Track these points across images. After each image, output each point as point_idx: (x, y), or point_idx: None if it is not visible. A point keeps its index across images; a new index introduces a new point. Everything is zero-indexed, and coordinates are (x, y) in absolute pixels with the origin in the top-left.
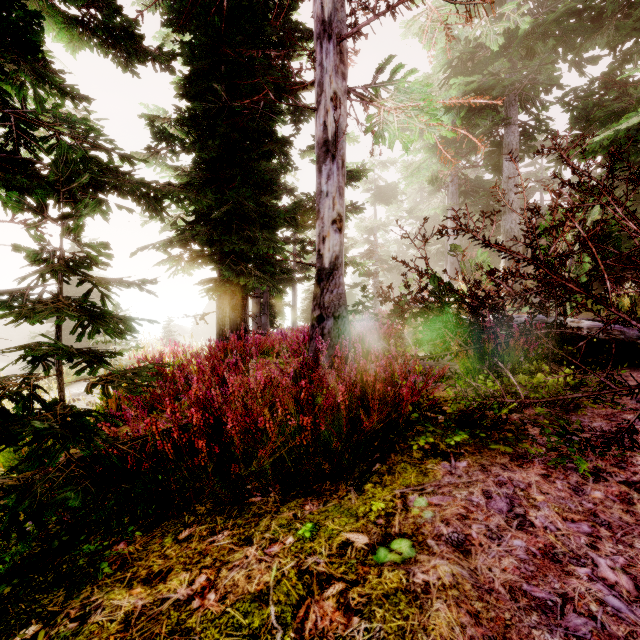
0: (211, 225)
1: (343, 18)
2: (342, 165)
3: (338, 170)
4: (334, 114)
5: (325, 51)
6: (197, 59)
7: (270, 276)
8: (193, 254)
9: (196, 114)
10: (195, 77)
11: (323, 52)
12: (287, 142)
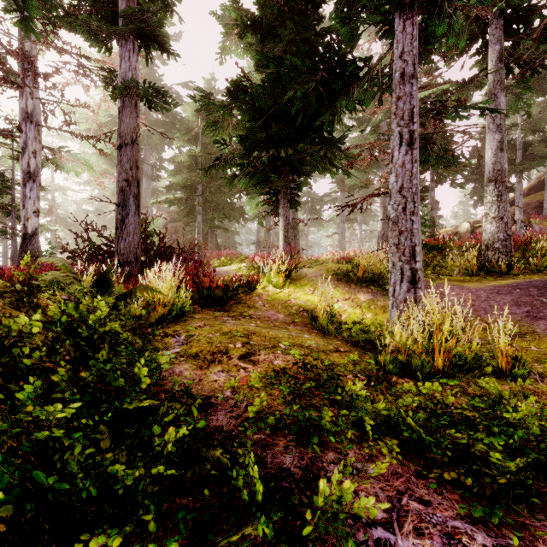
0: None
1: (40, 113)
2: (39, 185)
3: (37, 188)
4: (35, 160)
5: (29, 128)
6: None
7: None
8: None
9: None
10: None
11: (27, 128)
12: None
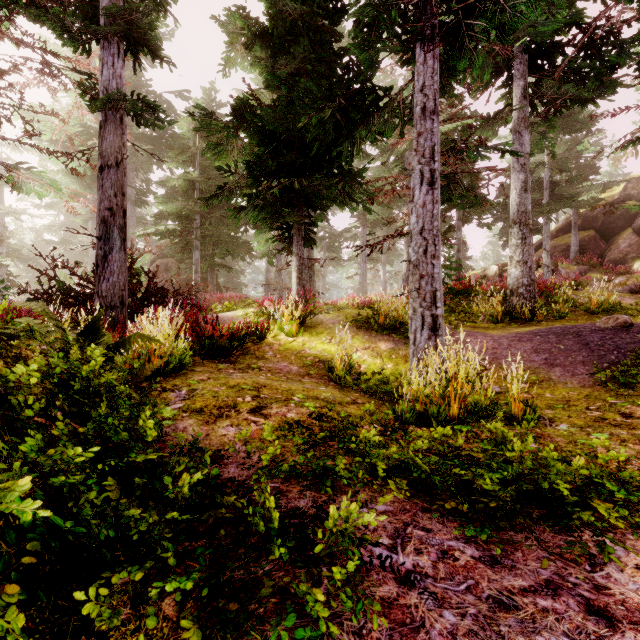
0: None
1: None
2: None
3: None
4: None
5: None
6: None
7: None
8: None
9: None
10: None
11: None
12: None
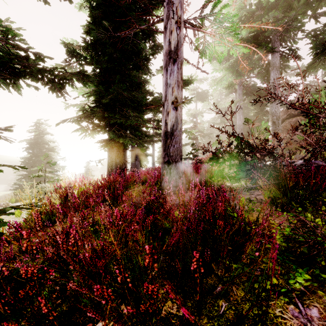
0: (103, 108)
1: None
2: (181, 66)
3: (178, 69)
4: (176, 34)
5: None
6: (95, 10)
7: (139, 138)
8: (93, 125)
9: (95, 43)
10: (95, 22)
11: None
12: (148, 58)
